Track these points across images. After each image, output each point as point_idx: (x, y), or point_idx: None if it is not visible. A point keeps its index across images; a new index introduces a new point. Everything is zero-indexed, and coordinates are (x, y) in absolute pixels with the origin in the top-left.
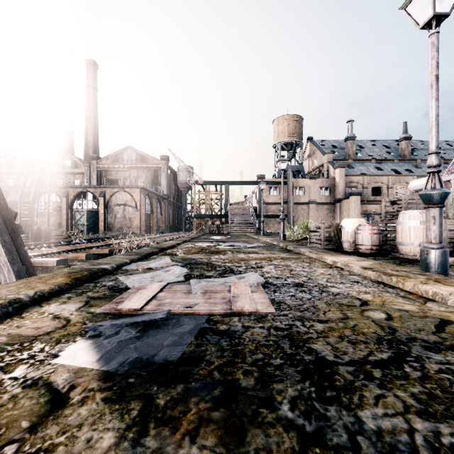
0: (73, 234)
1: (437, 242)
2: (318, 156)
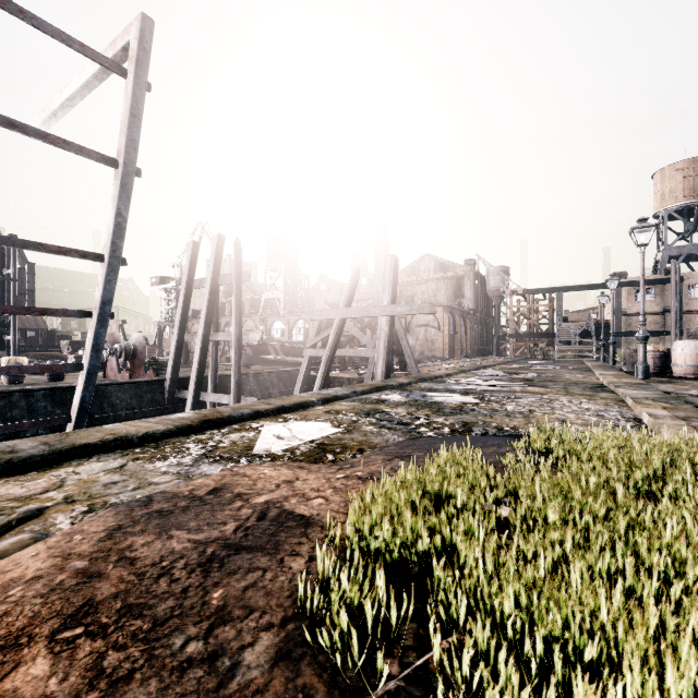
0: None
1: (641, 361)
2: None
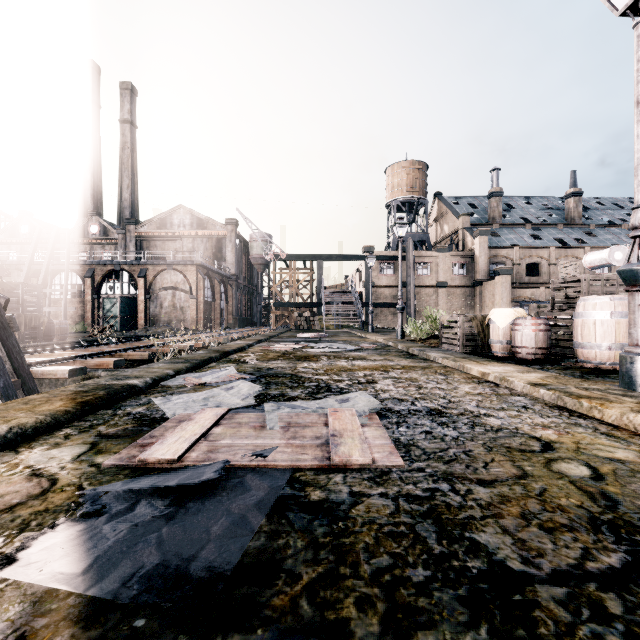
0: (100, 330)
1: None
2: (449, 219)
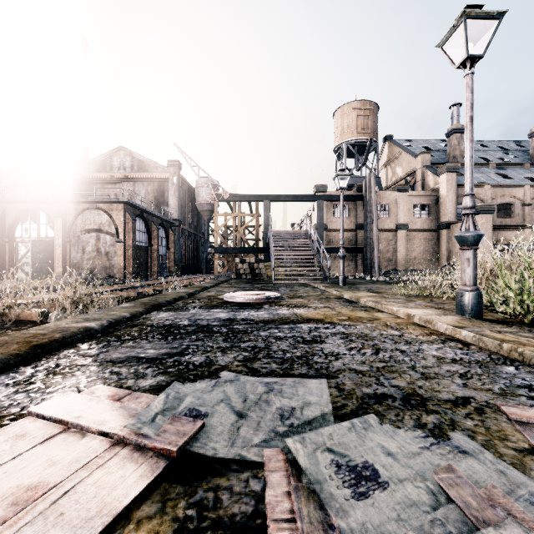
0: None
1: None
2: (403, 161)
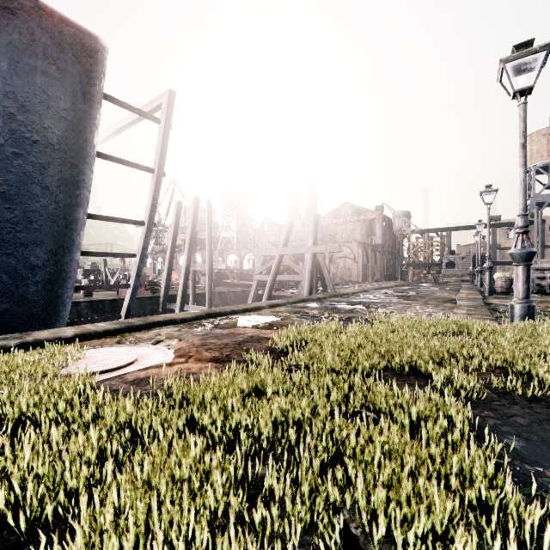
0: None
1: (487, 284)
2: None
